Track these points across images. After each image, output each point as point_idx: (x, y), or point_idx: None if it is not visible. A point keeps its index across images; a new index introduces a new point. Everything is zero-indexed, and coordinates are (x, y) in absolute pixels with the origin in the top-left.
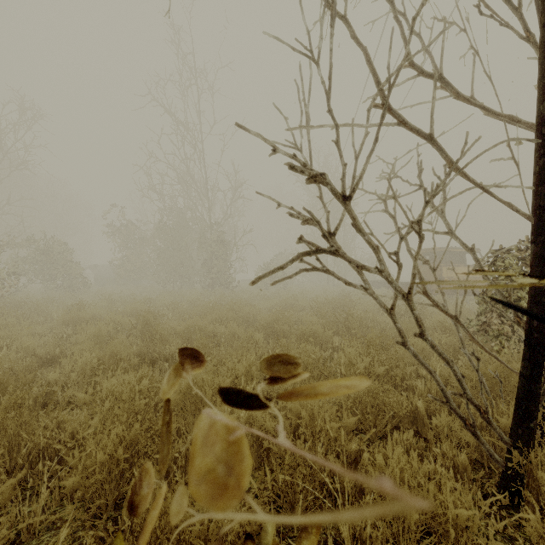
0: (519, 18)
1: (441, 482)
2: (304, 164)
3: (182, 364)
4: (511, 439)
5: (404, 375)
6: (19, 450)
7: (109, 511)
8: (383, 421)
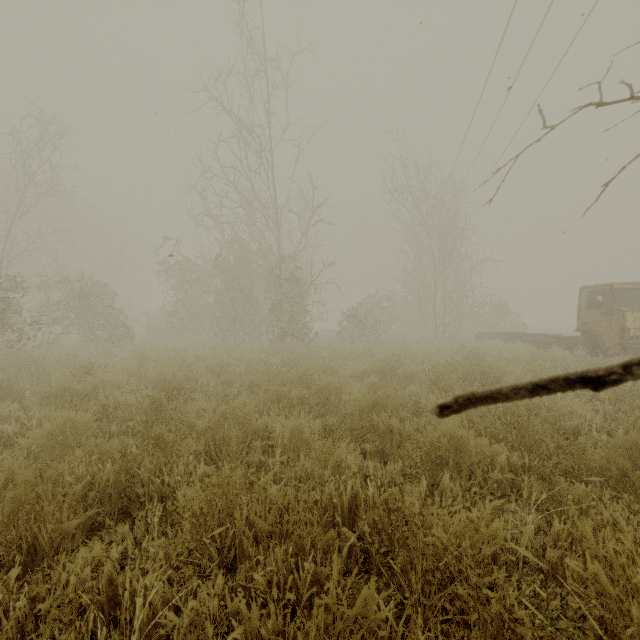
0: None
1: None
2: None
3: None
4: None
5: None
6: None
7: None
8: None
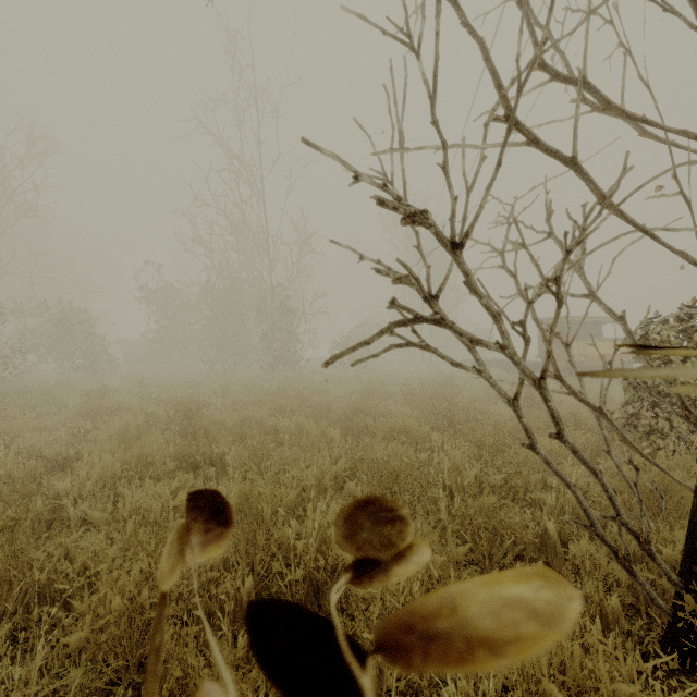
0: (691, 0)
1: (589, 642)
2: (398, 198)
3: (194, 526)
4: (681, 579)
5: (527, 486)
6: (11, 588)
7: (130, 674)
8: (502, 549)
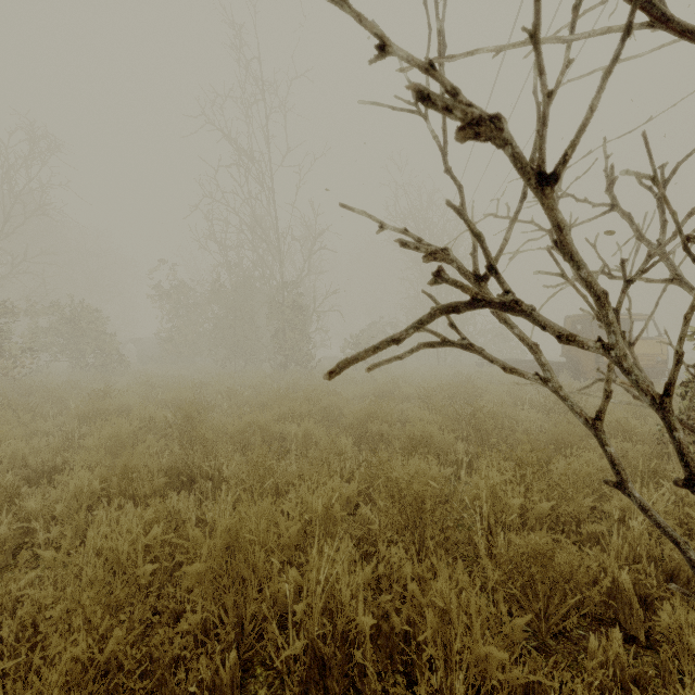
0: None
1: None
2: (453, 90)
3: None
4: None
5: (581, 516)
6: None
7: None
8: (562, 608)
